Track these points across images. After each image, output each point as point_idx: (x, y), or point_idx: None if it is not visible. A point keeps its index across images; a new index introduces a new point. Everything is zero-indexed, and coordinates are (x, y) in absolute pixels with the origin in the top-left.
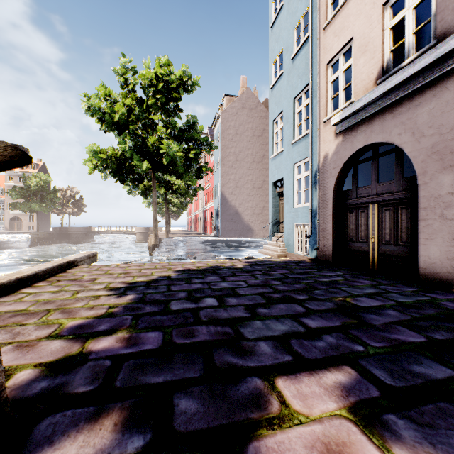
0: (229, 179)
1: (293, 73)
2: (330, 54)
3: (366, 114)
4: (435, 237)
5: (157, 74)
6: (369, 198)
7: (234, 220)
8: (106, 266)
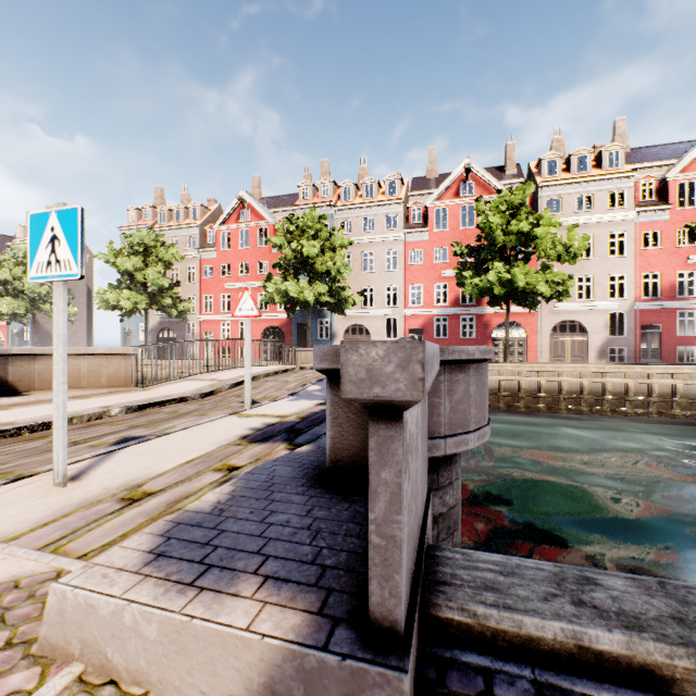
0: None
1: None
2: None
3: (167, 320)
4: (179, 350)
5: None
6: (167, 340)
7: (47, 342)
8: None
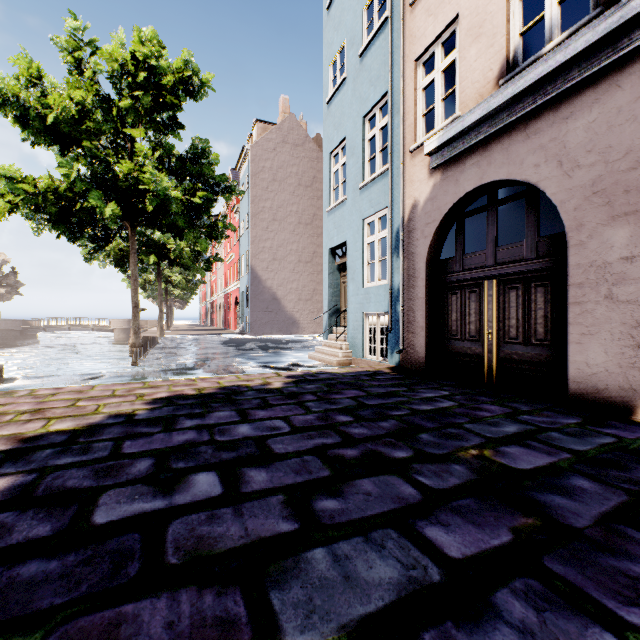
0: (263, 247)
1: (362, 77)
2: (422, 43)
3: (481, 135)
4: (598, 332)
5: (135, 56)
6: (483, 270)
7: (271, 310)
8: (3, 395)
